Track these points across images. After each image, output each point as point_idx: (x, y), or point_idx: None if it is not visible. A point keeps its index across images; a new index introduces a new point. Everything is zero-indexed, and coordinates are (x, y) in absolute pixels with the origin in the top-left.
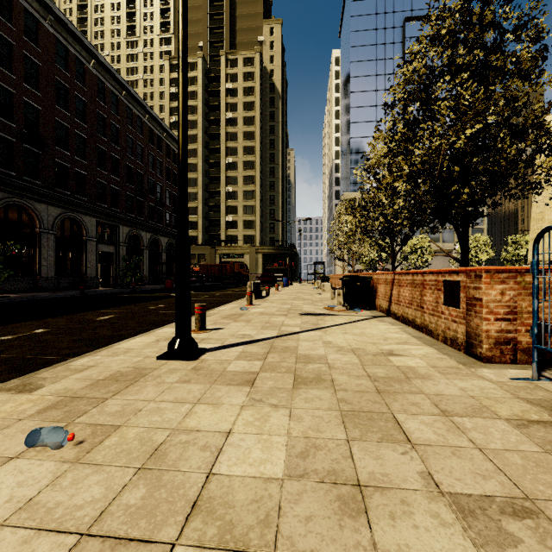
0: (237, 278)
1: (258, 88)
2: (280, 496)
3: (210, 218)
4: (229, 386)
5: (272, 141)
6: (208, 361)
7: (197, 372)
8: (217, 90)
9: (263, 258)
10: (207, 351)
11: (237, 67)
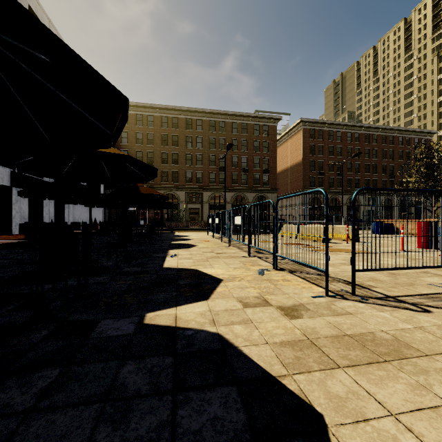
0: None
1: None
2: None
3: None
4: None
5: None
6: None
7: None
8: None
9: None
10: None
11: None
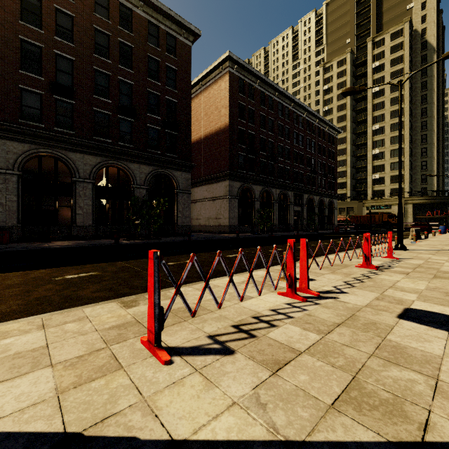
0: (385, 226)
1: (407, 54)
2: (446, 260)
3: (357, 178)
4: (426, 254)
5: (423, 96)
6: (412, 251)
7: (411, 252)
8: (364, 72)
9: (413, 208)
10: (409, 250)
11: (384, 45)
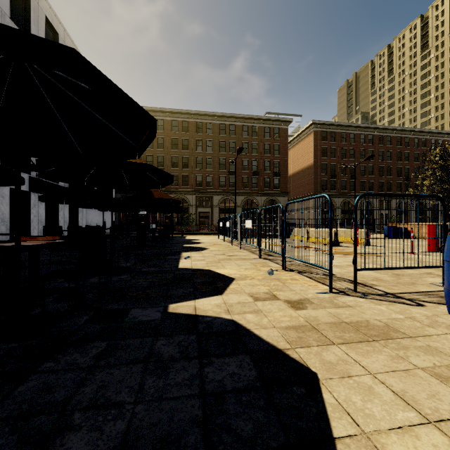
0: None
1: None
2: None
3: None
4: None
5: None
6: None
7: None
8: None
9: None
10: None
11: None
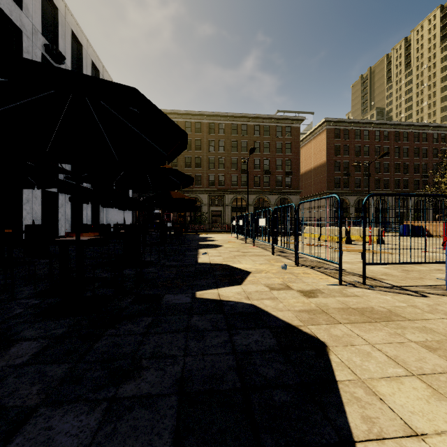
0: None
1: None
2: None
3: None
4: None
5: None
6: None
7: None
8: None
9: None
10: None
11: None
